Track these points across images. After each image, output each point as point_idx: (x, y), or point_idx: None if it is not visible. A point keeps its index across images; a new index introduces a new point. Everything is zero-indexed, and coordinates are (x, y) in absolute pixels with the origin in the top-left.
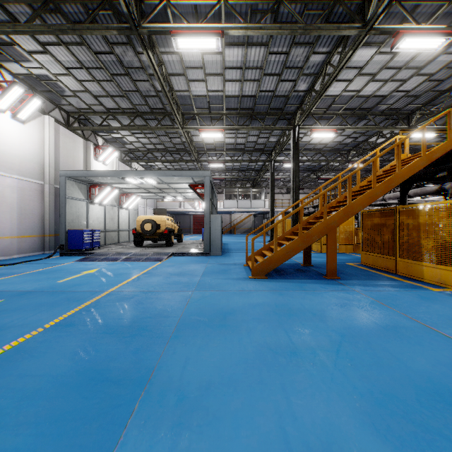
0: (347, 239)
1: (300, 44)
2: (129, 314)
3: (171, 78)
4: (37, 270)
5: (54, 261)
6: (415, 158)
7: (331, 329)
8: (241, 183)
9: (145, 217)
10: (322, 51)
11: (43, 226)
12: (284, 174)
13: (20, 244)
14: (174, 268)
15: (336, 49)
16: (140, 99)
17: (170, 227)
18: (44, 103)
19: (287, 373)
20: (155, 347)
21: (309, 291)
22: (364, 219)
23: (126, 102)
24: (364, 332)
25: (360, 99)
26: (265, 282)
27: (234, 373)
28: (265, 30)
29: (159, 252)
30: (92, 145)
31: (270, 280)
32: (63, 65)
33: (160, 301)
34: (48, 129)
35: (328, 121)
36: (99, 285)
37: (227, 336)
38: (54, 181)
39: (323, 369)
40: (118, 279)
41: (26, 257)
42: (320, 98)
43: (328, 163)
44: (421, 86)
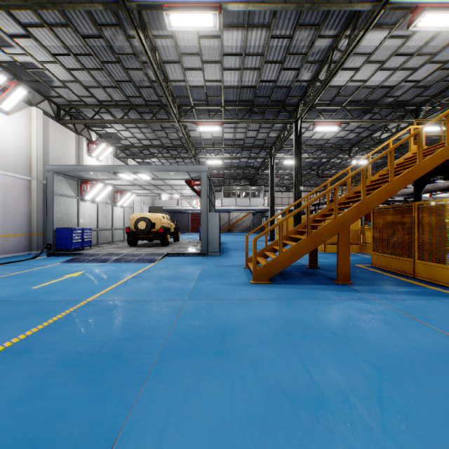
0: (352, 238)
1: (305, 26)
2: (103, 334)
3: (166, 66)
4: (15, 273)
5: (38, 262)
6: (434, 149)
7: (361, 358)
8: (240, 181)
9: (139, 215)
10: (328, 34)
11: (30, 224)
12: (284, 171)
13: (4, 243)
14: (167, 271)
15: (344, 31)
16: (134, 91)
17: (166, 226)
18: (29, 93)
19: (316, 446)
20: (127, 391)
21: (322, 300)
22: (374, 217)
23: (119, 93)
24: (406, 363)
25: (366, 91)
26: (269, 289)
27: (237, 446)
28: (268, 5)
29: (153, 252)
30: (84, 140)
31: (274, 285)
32: (49, 51)
33: (145, 314)
34: (36, 122)
35: (331, 115)
36: (78, 292)
37: (226, 371)
38: (42, 177)
39: (367, 435)
40: (102, 284)
41: (10, 257)
42: (325, 89)
43: (329, 160)
44: (433, 75)
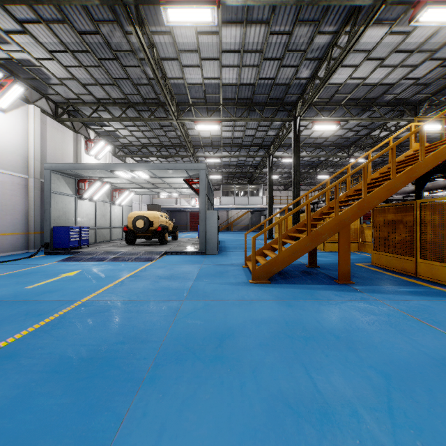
0: (351, 236)
1: (305, 22)
2: (96, 337)
3: (164, 64)
4: (10, 273)
5: (34, 261)
6: (436, 146)
7: (367, 364)
8: (239, 180)
9: (138, 214)
10: (328, 30)
11: (27, 223)
12: (282, 170)
13: (1, 242)
14: (164, 270)
15: (344, 27)
16: (132, 88)
17: (164, 224)
18: (26, 90)
19: None
20: (118, 402)
21: (323, 301)
22: (375, 216)
23: (117, 91)
24: (415, 369)
25: (366, 88)
26: (269, 289)
27: None
28: (268, 0)
29: (151, 251)
30: (82, 138)
31: (273, 285)
32: (45, 48)
33: (141, 315)
34: (33, 119)
35: (330, 113)
36: (73, 292)
37: (224, 378)
38: (39, 175)
39: None
40: (98, 284)
41: (7, 256)
42: (324, 86)
43: (328, 158)
44: (433, 73)
